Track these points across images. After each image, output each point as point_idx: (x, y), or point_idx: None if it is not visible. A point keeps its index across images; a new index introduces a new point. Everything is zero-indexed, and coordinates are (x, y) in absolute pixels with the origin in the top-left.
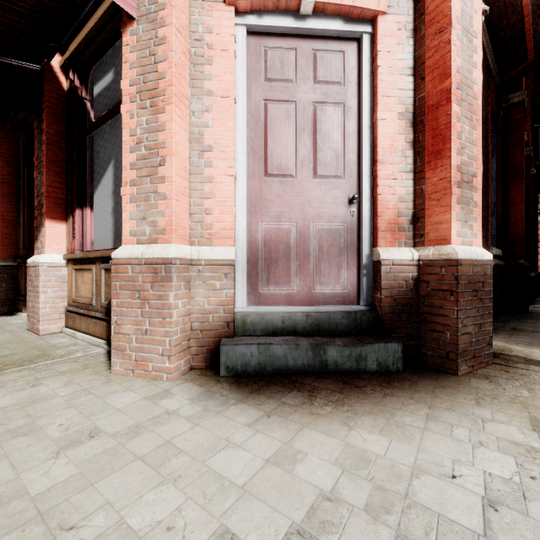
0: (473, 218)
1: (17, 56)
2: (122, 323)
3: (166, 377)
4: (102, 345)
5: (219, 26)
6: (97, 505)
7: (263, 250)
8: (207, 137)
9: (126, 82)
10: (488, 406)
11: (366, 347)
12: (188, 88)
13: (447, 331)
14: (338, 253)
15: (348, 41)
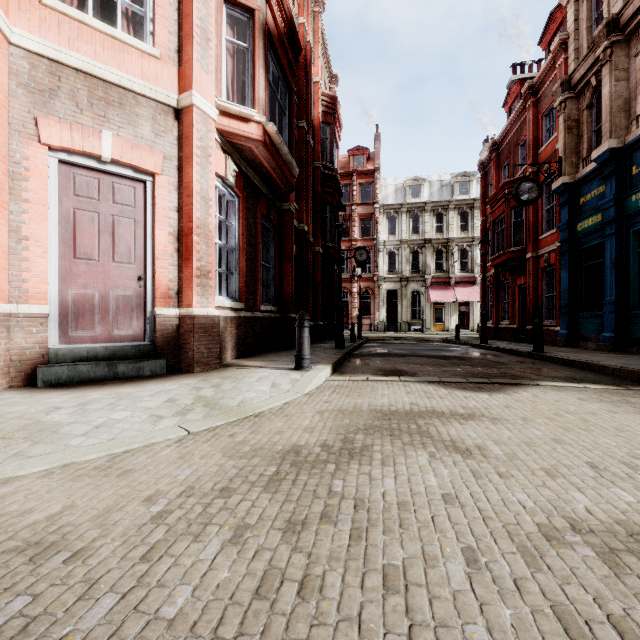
0: (209, 293)
1: None
2: None
3: None
4: None
5: (35, 157)
6: None
7: (73, 307)
8: (25, 231)
9: None
10: (192, 378)
11: (144, 363)
12: (7, 195)
13: (190, 351)
14: (131, 310)
15: (138, 182)
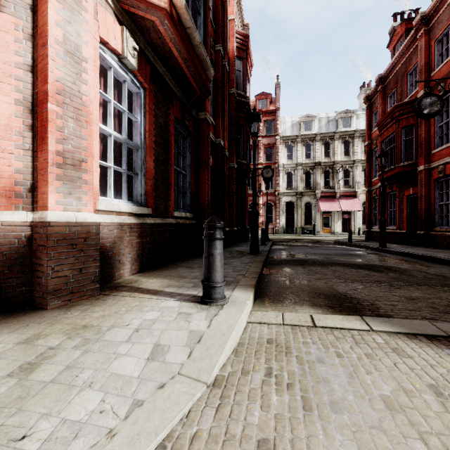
0: (82, 191)
1: None
2: None
3: None
4: None
5: None
6: None
7: None
8: None
9: None
10: (19, 331)
11: None
12: None
13: (43, 276)
14: None
15: None
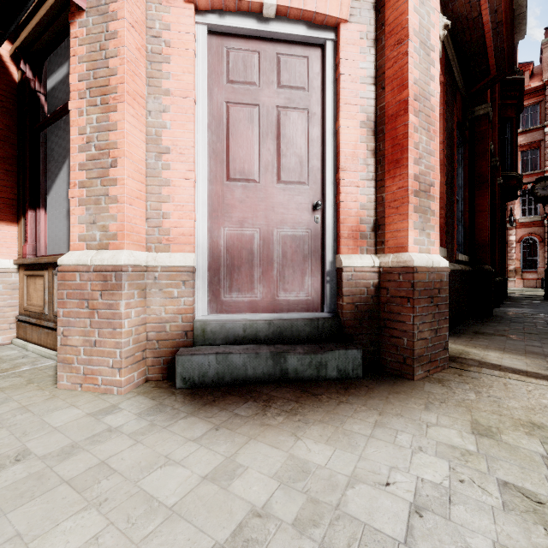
0: (431, 226)
1: None
2: (69, 334)
3: (117, 391)
4: (54, 357)
5: (178, 23)
6: (4, 538)
7: (225, 256)
8: (165, 139)
9: (74, 76)
10: (435, 410)
11: (326, 354)
12: (144, 86)
13: (404, 337)
14: (302, 260)
15: (312, 47)
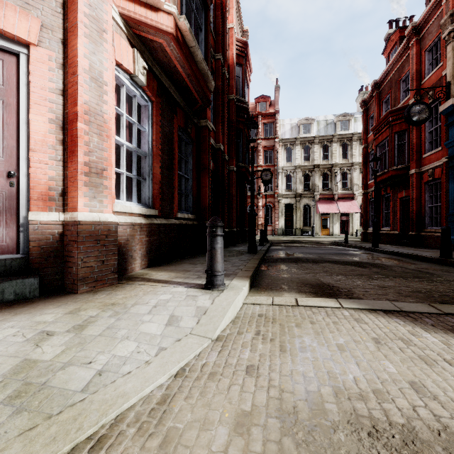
0: (104, 195)
1: None
2: None
3: None
4: None
5: None
6: None
7: None
8: None
9: None
10: (62, 307)
11: (4, 283)
12: None
13: (74, 266)
14: None
15: (7, 53)
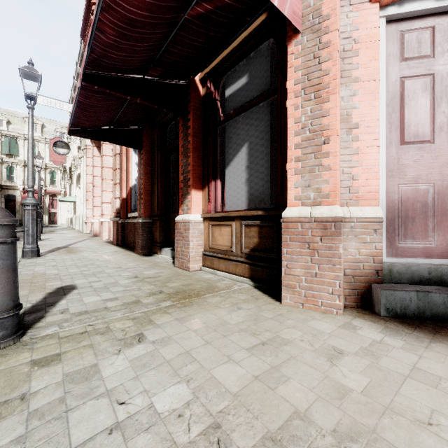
0: None
1: (178, 77)
2: (292, 267)
3: (336, 312)
4: (247, 282)
5: (365, 22)
6: (426, 410)
7: (400, 208)
8: (354, 117)
9: (291, 82)
10: None
11: None
12: (339, 78)
13: None
14: None
15: None
